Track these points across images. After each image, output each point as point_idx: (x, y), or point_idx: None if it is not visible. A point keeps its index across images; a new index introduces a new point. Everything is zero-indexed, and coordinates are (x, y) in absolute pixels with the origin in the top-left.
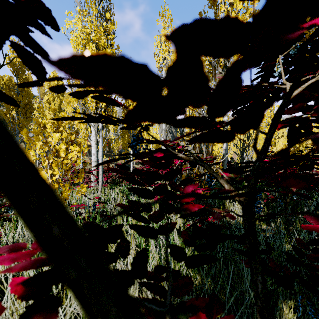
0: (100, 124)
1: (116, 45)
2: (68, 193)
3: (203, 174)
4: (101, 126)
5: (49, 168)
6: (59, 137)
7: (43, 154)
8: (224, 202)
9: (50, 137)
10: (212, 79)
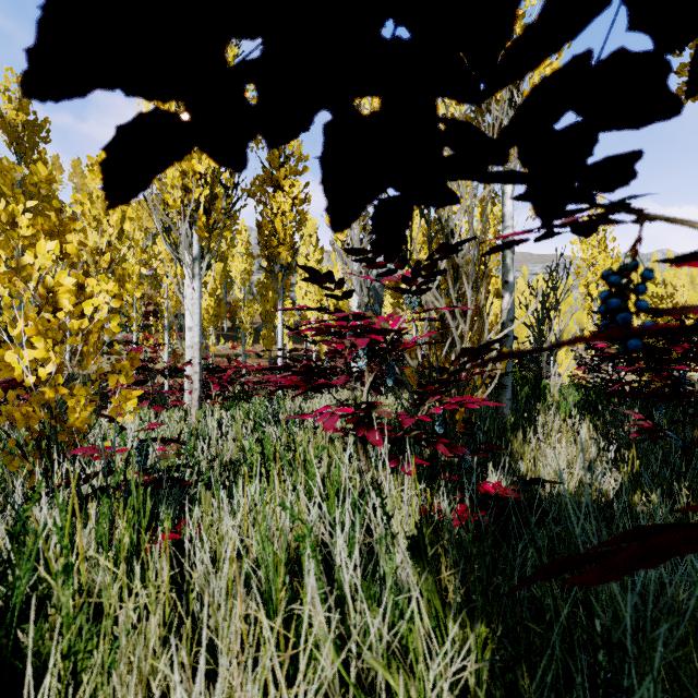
0: (196, 245)
1: None
2: (84, 414)
3: (483, 348)
4: (199, 251)
5: (28, 344)
6: (56, 253)
7: (8, 303)
8: (509, 441)
9: (29, 254)
10: None
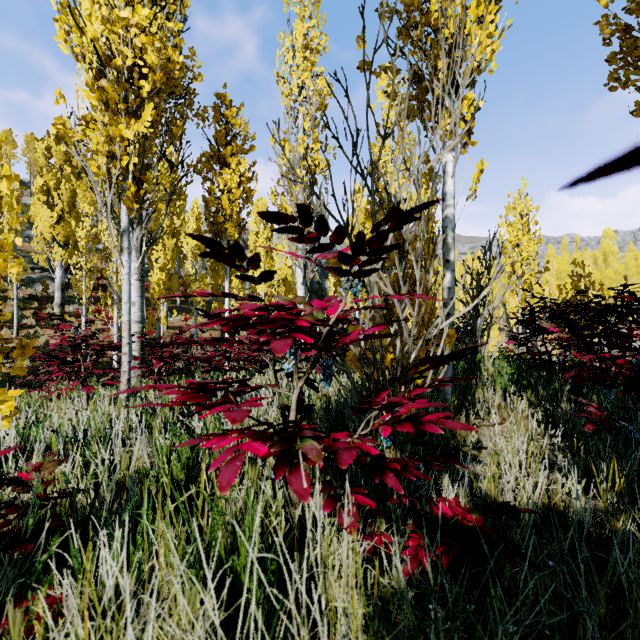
0: (125, 216)
1: (189, 48)
2: None
3: (451, 354)
4: (128, 223)
5: None
6: None
7: None
8: None
9: None
10: (416, 115)
